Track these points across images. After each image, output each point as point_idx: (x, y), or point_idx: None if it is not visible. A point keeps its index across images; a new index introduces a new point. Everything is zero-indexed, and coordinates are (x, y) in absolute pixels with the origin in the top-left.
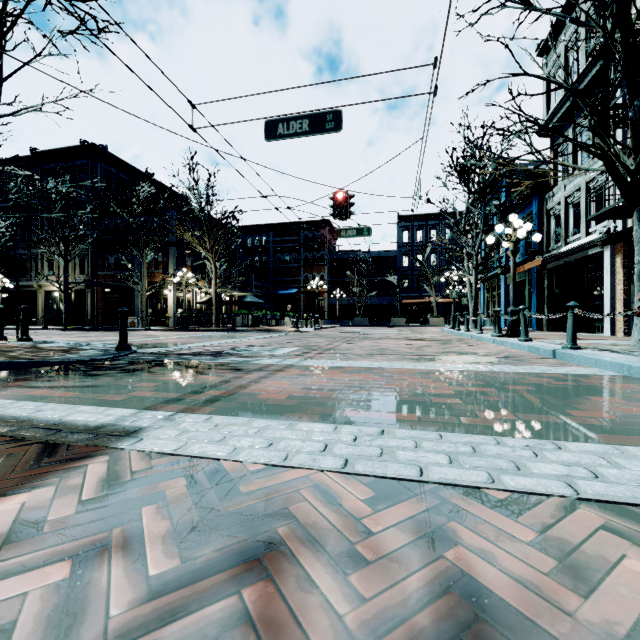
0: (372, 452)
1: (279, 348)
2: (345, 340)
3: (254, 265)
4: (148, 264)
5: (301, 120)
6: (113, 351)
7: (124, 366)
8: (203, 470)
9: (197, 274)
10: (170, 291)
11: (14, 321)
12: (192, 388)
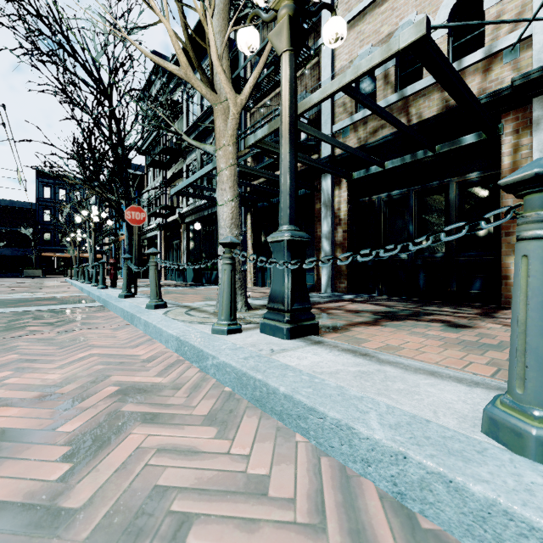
0: None
1: None
2: None
3: None
4: None
5: None
6: None
7: None
8: None
9: None
10: None
11: None
12: None
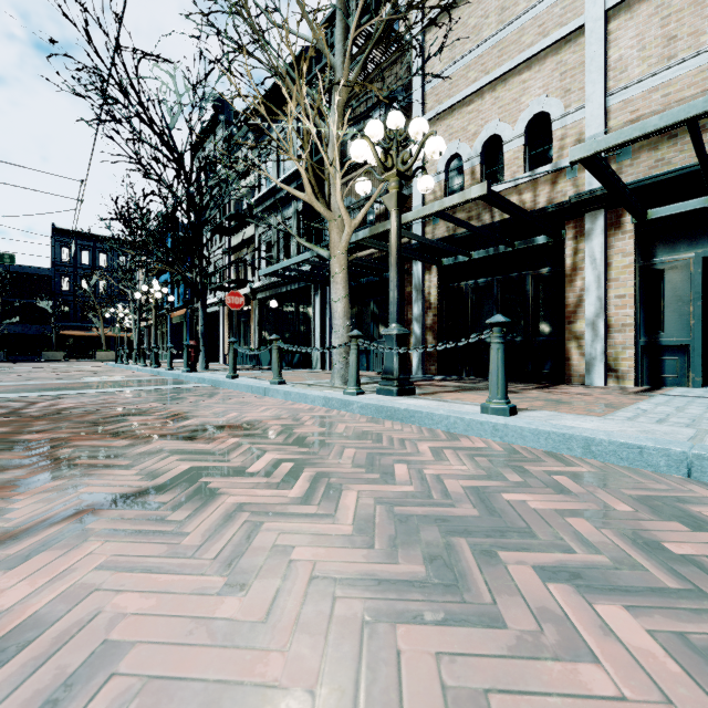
0: (38, 394)
1: None
2: None
3: None
4: None
5: None
6: None
7: None
8: None
9: None
10: None
11: None
12: None
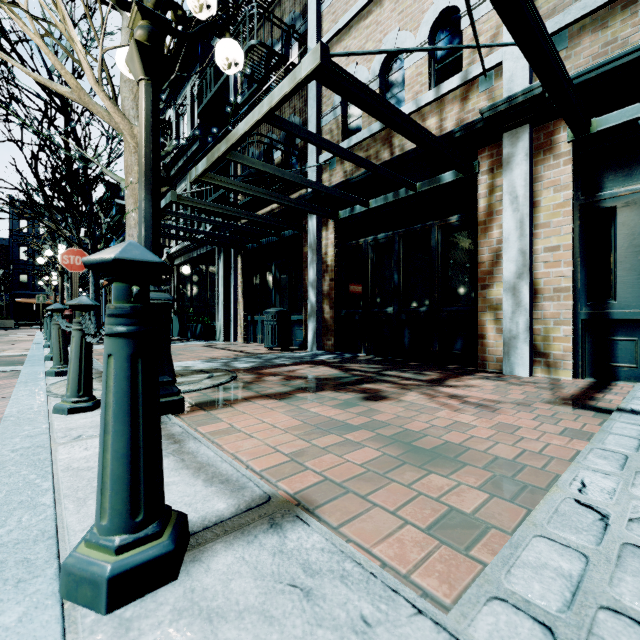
0: None
1: None
2: None
3: None
4: None
5: None
6: None
7: None
8: None
9: None
10: None
11: None
12: None
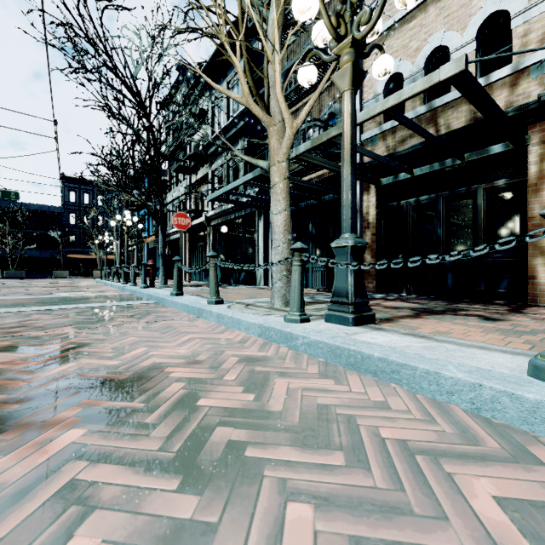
0: None
1: None
2: None
3: None
4: None
5: None
6: None
7: None
8: None
9: None
10: None
11: None
12: None
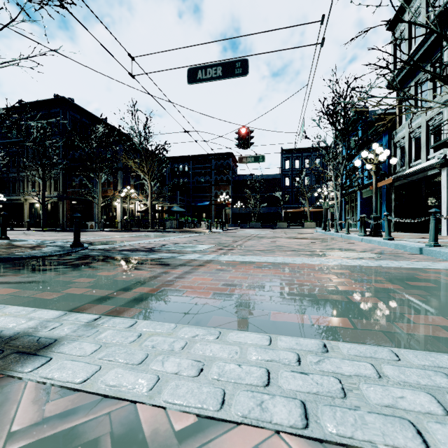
0: (330, 387)
1: (198, 245)
2: (247, 239)
3: (179, 185)
4: (103, 183)
5: (216, 67)
6: (68, 248)
7: (72, 261)
8: (111, 428)
9: (138, 191)
10: (118, 203)
11: (7, 224)
12: (123, 284)
